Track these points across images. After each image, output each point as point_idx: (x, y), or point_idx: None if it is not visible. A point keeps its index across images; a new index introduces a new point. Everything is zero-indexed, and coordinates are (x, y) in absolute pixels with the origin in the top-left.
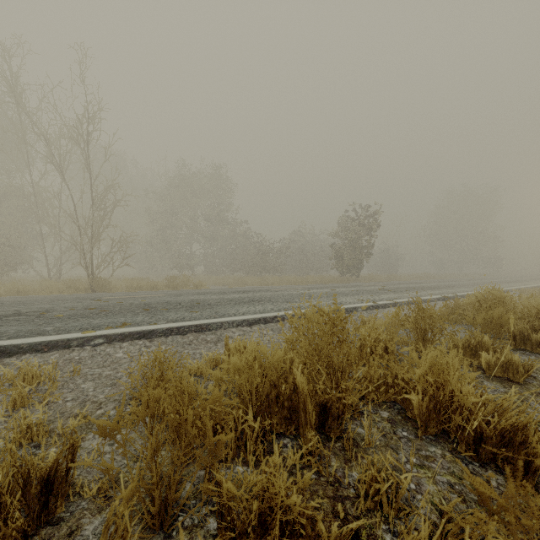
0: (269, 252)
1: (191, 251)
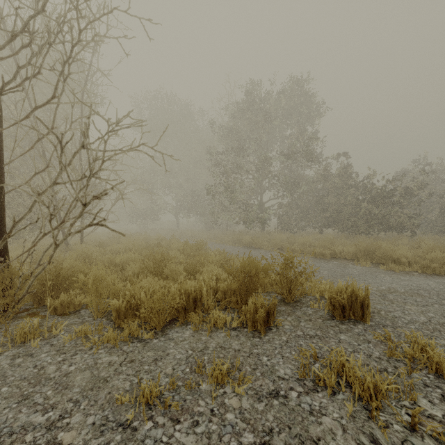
0: (392, 197)
1: (260, 201)
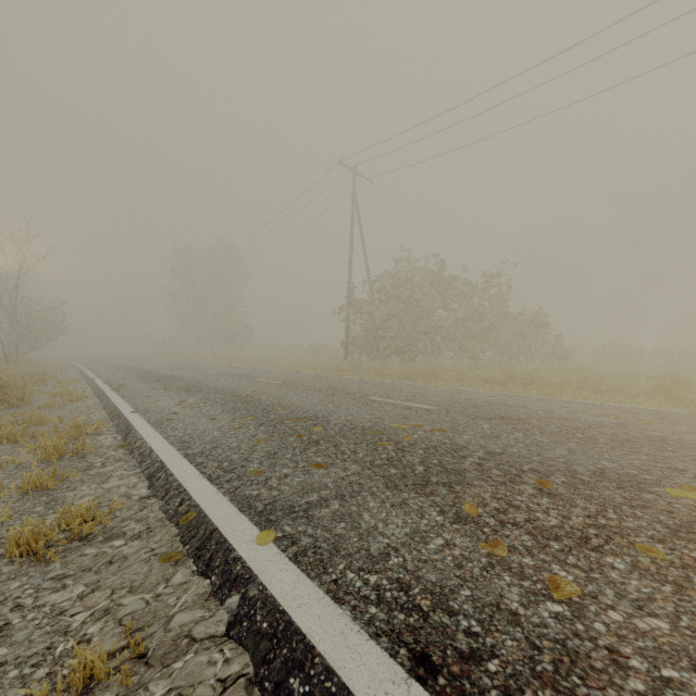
0: None
1: None
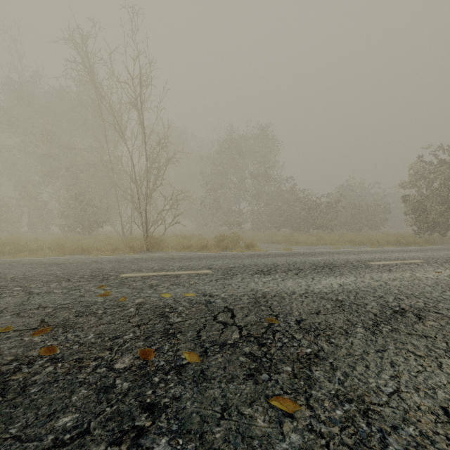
0: (318, 208)
1: (239, 208)
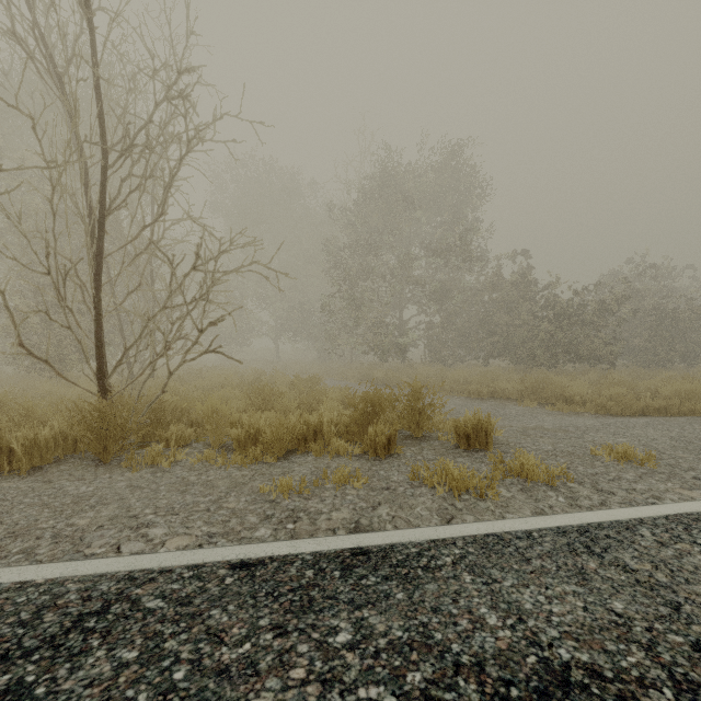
0: (582, 315)
1: (400, 319)
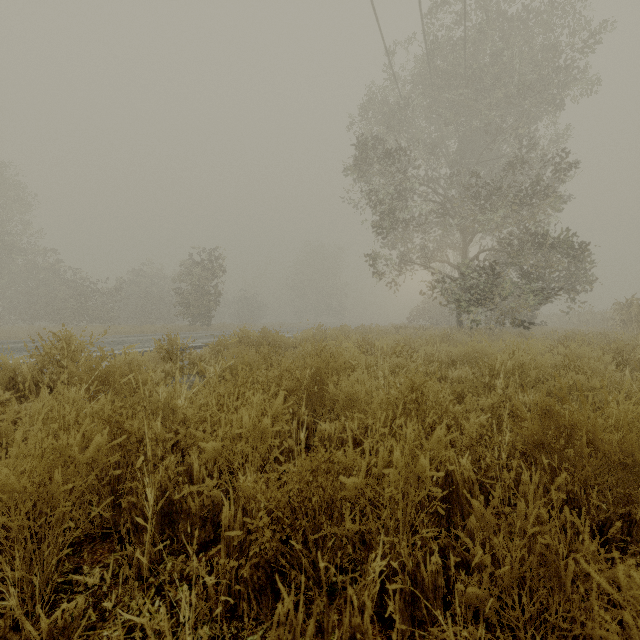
0: (93, 295)
1: None
